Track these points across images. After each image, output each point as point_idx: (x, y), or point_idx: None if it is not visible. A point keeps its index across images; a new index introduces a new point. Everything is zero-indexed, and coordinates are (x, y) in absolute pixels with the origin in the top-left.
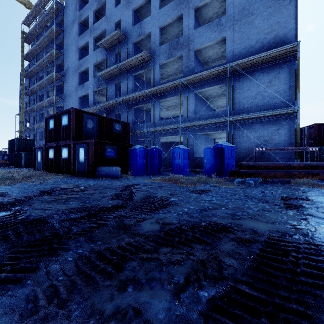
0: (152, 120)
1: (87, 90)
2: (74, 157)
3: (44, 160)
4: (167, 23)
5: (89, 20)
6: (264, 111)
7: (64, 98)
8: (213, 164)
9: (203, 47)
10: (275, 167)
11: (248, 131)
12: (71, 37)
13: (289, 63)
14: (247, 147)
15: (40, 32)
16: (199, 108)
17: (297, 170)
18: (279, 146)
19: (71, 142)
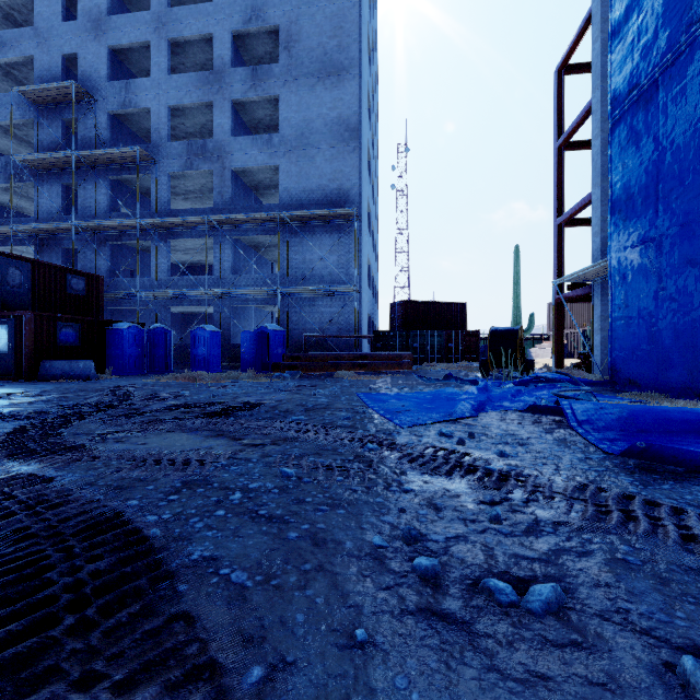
0: (153, 274)
1: None
2: None
3: None
4: (185, 105)
5: None
6: (327, 283)
7: None
8: (256, 355)
9: (246, 169)
10: (324, 359)
11: (309, 308)
12: None
13: (353, 227)
14: (307, 331)
15: None
16: (244, 261)
17: (346, 362)
18: (343, 331)
19: None
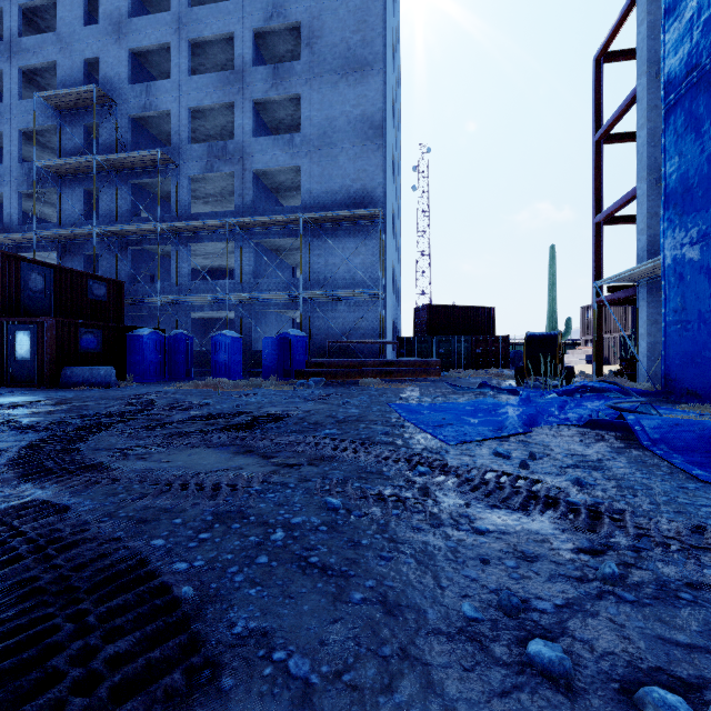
0: (173, 279)
1: None
2: None
3: None
4: (205, 106)
5: (6, 22)
6: (350, 287)
7: None
8: (278, 361)
9: (268, 170)
10: (348, 365)
11: (331, 313)
12: None
13: (378, 228)
14: (330, 337)
15: None
16: (264, 265)
17: (371, 369)
18: (367, 337)
19: None
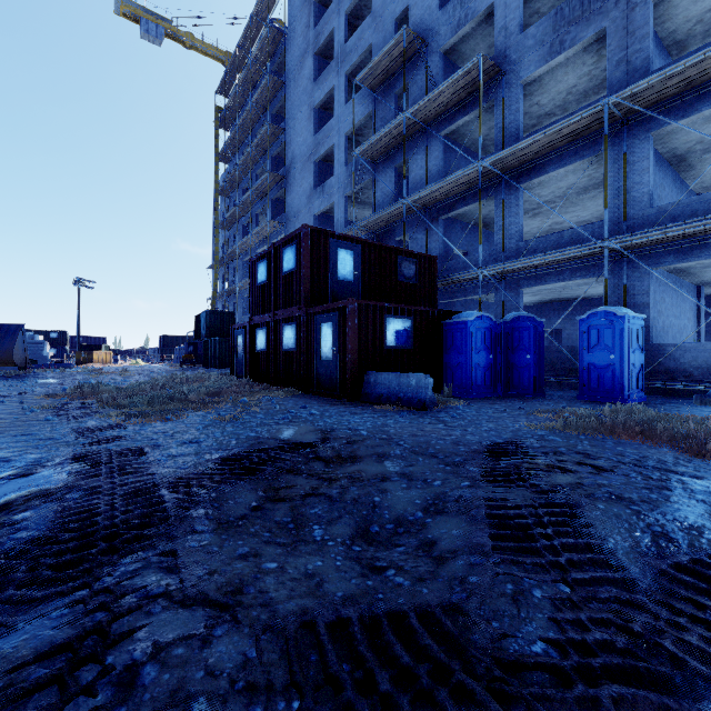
0: (496, 244)
1: (331, 196)
2: (308, 348)
3: (248, 355)
4: None
5: (336, 38)
6: None
7: (285, 224)
8: None
9: None
10: None
11: None
12: (299, 91)
13: None
14: None
15: (244, 100)
16: (658, 188)
17: None
18: None
19: (301, 310)
